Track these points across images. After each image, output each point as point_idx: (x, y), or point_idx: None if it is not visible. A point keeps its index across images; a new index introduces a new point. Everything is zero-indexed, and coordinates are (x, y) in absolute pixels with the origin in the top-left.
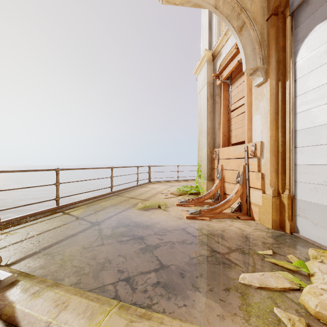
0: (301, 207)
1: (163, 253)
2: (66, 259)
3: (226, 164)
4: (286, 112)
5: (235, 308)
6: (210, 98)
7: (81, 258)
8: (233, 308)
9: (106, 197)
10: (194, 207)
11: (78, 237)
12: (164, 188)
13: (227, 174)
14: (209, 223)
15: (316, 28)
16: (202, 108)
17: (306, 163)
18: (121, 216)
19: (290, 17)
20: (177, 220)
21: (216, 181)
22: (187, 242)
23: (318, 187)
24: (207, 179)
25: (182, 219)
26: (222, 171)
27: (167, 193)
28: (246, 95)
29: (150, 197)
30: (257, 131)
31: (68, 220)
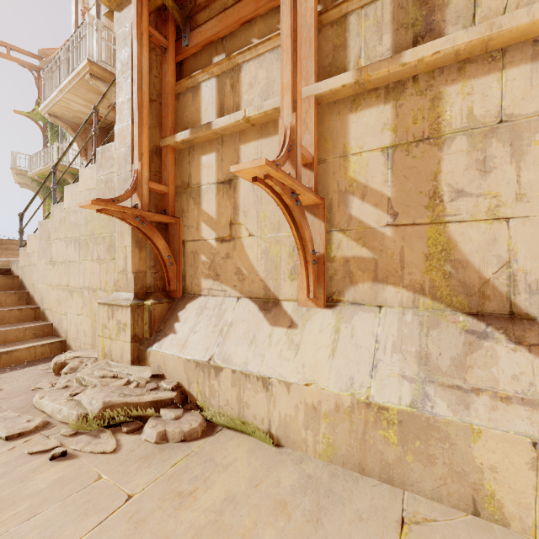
0: None
1: None
2: None
3: None
4: None
5: None
6: None
7: None
8: None
9: None
10: None
11: None
12: None
13: None
14: None
15: None
16: None
17: None
18: None
19: None
20: None
21: None
22: None
23: None
24: None
25: None
26: None
27: None
28: None
29: None
30: None
31: None
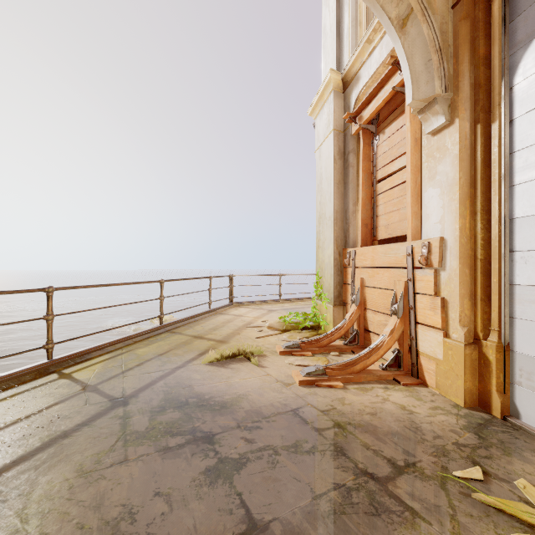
0: (524, 369)
1: (255, 482)
2: (31, 510)
3: (369, 278)
4: (492, 182)
5: None
6: (338, 157)
7: (67, 507)
8: None
9: (149, 336)
10: (313, 356)
11: (75, 439)
12: (257, 316)
13: (371, 295)
14: (344, 394)
15: None
16: (323, 175)
17: None
18: (173, 382)
19: None
20: (282, 389)
21: (350, 306)
22: (304, 448)
23: None
24: (333, 303)
25: (290, 386)
26: (362, 289)
27: (262, 326)
28: (409, 152)
29: (232, 335)
30: (431, 218)
31: (64, 394)
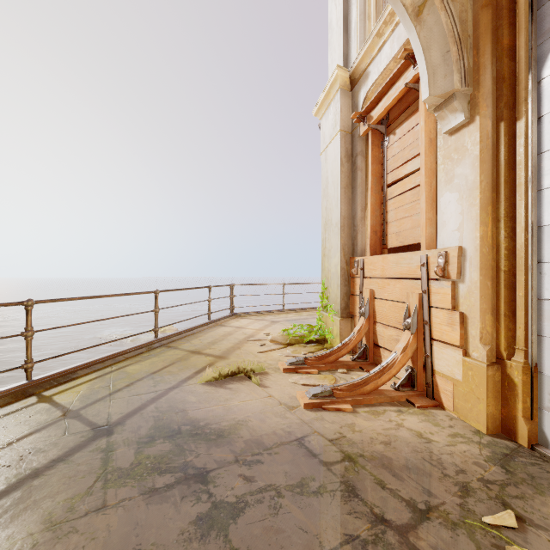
0: None
1: (254, 534)
2: None
3: (378, 289)
4: (517, 186)
5: None
6: (346, 160)
7: None
8: None
9: (142, 352)
10: (319, 374)
11: (47, 480)
12: (259, 328)
13: (381, 308)
14: (354, 419)
15: None
16: (330, 178)
17: None
18: (165, 405)
19: None
20: (285, 413)
21: (358, 318)
22: (310, 487)
23: None
24: (340, 315)
25: (295, 409)
26: (371, 301)
27: (264, 339)
28: (423, 153)
29: (232, 350)
30: (448, 226)
31: (41, 422)
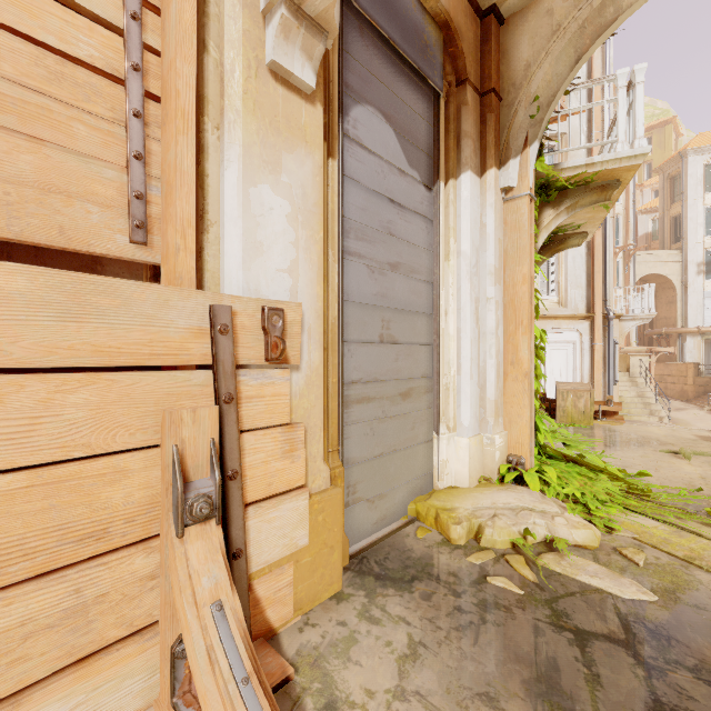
0: (351, 483)
1: None
2: None
3: None
4: (332, 241)
5: (706, 592)
6: None
7: None
8: (709, 594)
9: None
10: None
11: None
12: None
13: None
14: None
15: (374, 110)
16: None
17: (360, 380)
18: None
19: (342, 2)
20: None
21: None
22: None
23: (376, 424)
24: None
25: None
26: None
27: None
28: (194, 26)
29: None
30: (271, 256)
31: None
